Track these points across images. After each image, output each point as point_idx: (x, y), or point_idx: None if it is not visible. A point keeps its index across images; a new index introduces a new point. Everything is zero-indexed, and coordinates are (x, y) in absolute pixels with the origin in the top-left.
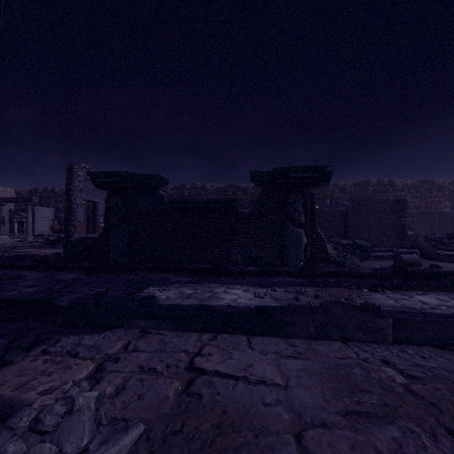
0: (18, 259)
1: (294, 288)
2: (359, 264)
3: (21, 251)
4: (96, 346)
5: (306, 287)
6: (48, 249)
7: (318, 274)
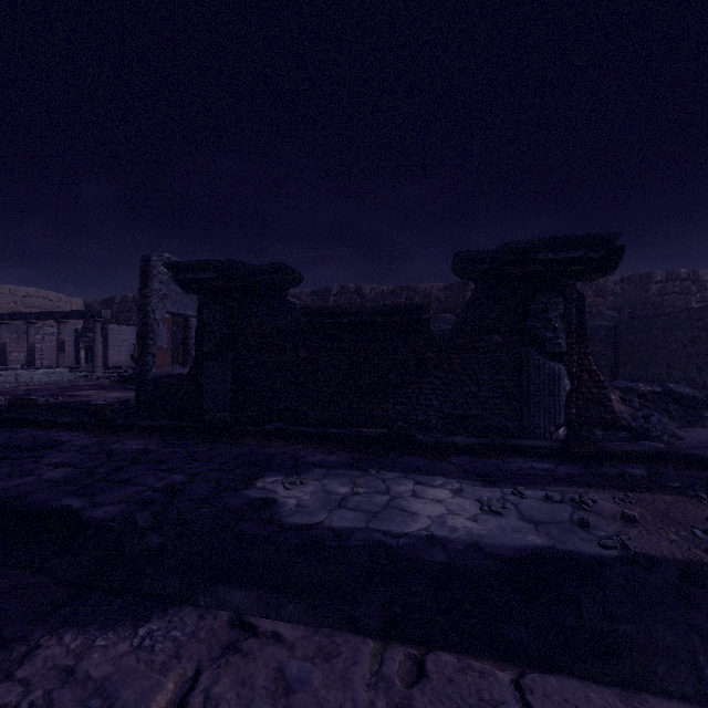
0: (64, 409)
1: (560, 489)
2: (680, 435)
3: (76, 394)
4: (110, 689)
5: (588, 489)
6: (117, 391)
7: (602, 455)
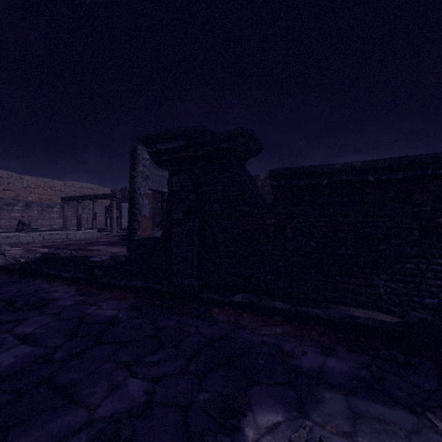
0: (73, 263)
1: None
2: None
3: (92, 249)
4: None
5: None
6: (118, 247)
7: None
